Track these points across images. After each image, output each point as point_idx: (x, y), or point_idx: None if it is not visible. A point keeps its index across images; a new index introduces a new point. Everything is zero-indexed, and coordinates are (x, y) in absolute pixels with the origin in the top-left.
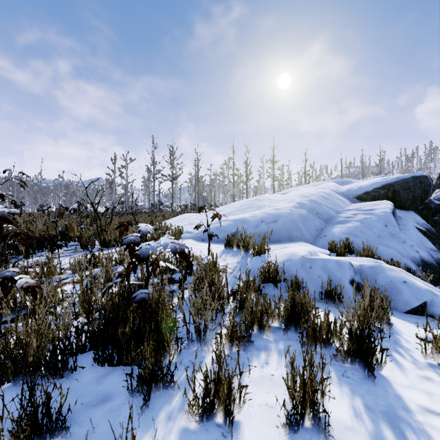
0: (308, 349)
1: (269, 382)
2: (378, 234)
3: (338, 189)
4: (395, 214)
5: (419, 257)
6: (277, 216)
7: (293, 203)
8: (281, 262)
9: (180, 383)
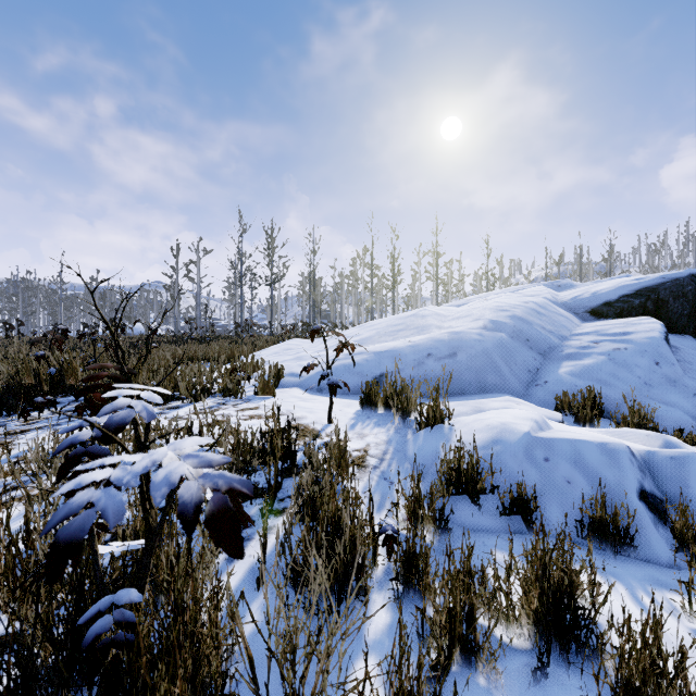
0: None
1: None
2: (644, 378)
3: (556, 297)
4: (669, 342)
5: None
6: (456, 345)
7: (482, 321)
8: (481, 445)
9: None
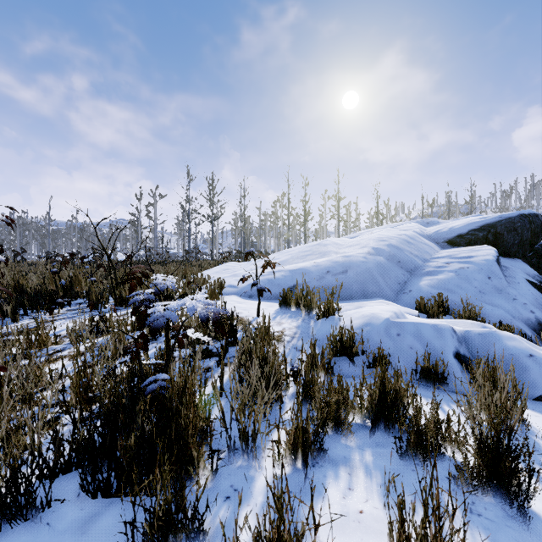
0: (409, 463)
1: (357, 526)
2: (479, 288)
3: (423, 231)
4: (500, 263)
5: (535, 319)
6: (347, 265)
7: (367, 248)
8: (357, 327)
9: (215, 529)
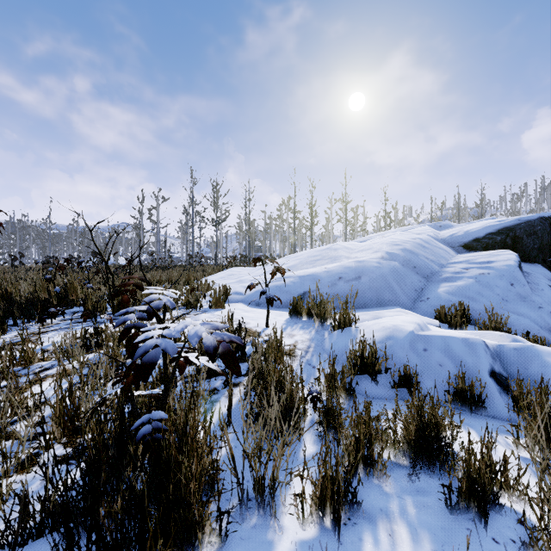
0: (461, 517)
1: None
2: (502, 296)
3: (437, 235)
4: (522, 269)
5: None
6: (360, 271)
7: (380, 253)
8: (378, 340)
9: None
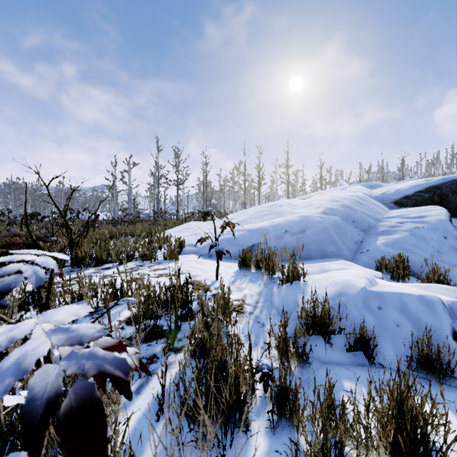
0: None
1: None
2: (437, 248)
3: (370, 193)
4: (452, 223)
5: None
6: (304, 225)
7: (322, 208)
8: (329, 297)
9: None
